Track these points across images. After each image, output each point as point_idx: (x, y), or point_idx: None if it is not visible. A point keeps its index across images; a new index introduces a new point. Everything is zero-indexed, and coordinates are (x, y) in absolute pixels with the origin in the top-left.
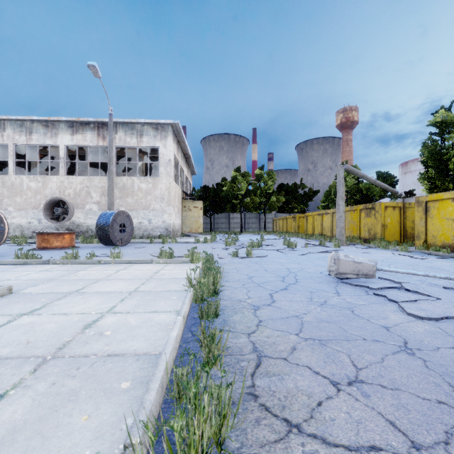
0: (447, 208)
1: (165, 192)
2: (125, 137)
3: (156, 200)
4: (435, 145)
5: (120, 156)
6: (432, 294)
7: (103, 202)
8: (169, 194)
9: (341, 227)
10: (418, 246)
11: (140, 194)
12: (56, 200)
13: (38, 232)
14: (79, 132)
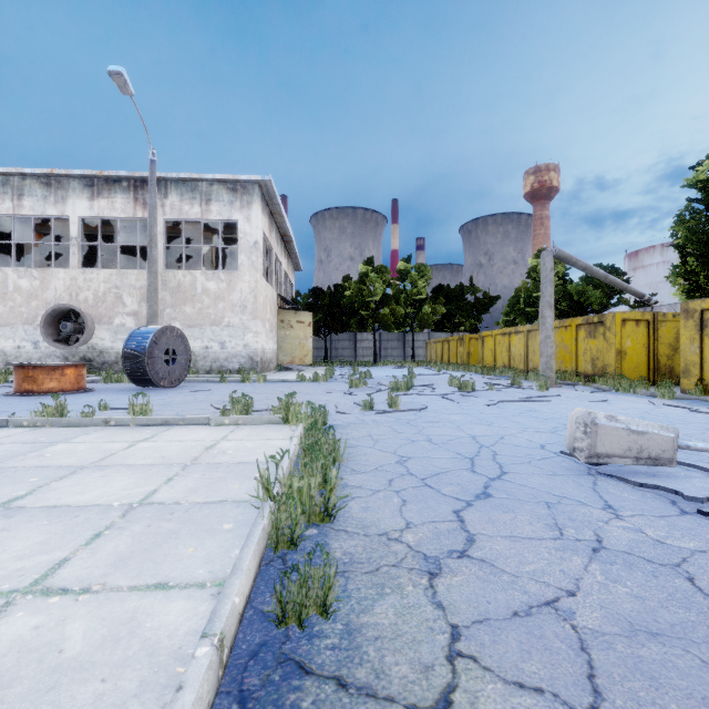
0: None
1: (249, 296)
2: (182, 205)
3: (233, 309)
4: (698, 219)
5: (177, 238)
6: None
7: (144, 313)
8: (254, 299)
9: (548, 355)
10: (687, 388)
11: (206, 299)
12: (64, 309)
13: (16, 364)
14: (103, 195)
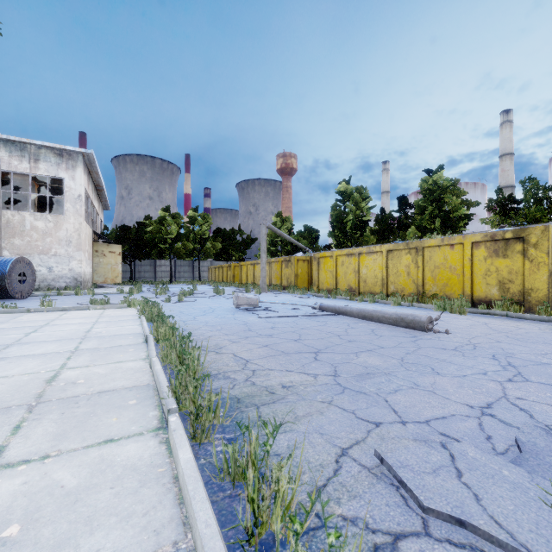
0: (328, 263)
1: (73, 234)
2: (11, 160)
3: (60, 243)
4: (339, 210)
5: None
6: (279, 311)
7: None
8: (79, 236)
9: (264, 276)
10: (315, 291)
11: (34, 234)
12: None
13: None
14: None
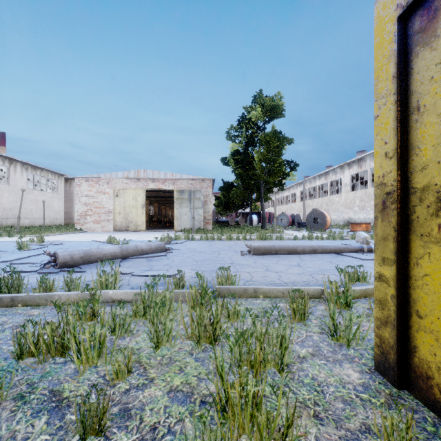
0: None
1: None
2: None
3: None
4: None
5: None
6: None
7: None
8: None
9: None
10: None
11: None
12: None
13: (348, 222)
14: None
